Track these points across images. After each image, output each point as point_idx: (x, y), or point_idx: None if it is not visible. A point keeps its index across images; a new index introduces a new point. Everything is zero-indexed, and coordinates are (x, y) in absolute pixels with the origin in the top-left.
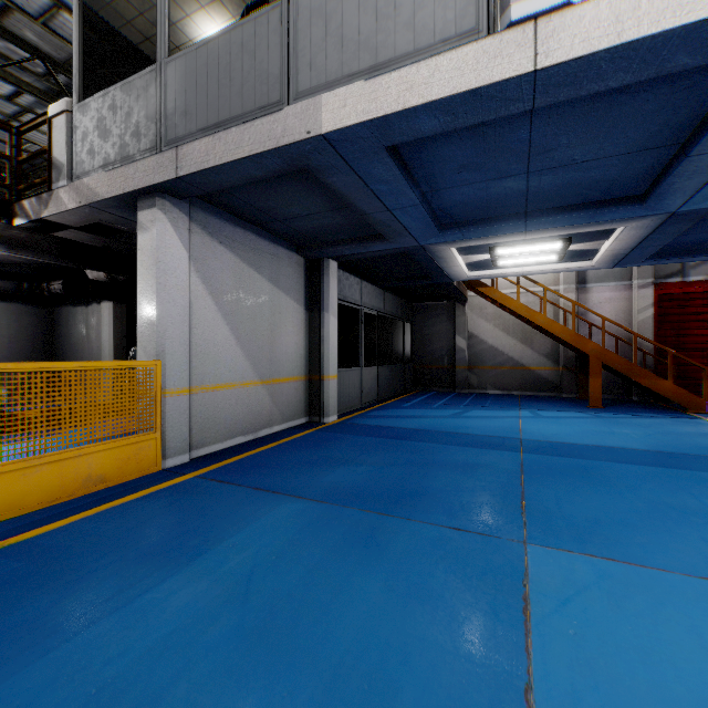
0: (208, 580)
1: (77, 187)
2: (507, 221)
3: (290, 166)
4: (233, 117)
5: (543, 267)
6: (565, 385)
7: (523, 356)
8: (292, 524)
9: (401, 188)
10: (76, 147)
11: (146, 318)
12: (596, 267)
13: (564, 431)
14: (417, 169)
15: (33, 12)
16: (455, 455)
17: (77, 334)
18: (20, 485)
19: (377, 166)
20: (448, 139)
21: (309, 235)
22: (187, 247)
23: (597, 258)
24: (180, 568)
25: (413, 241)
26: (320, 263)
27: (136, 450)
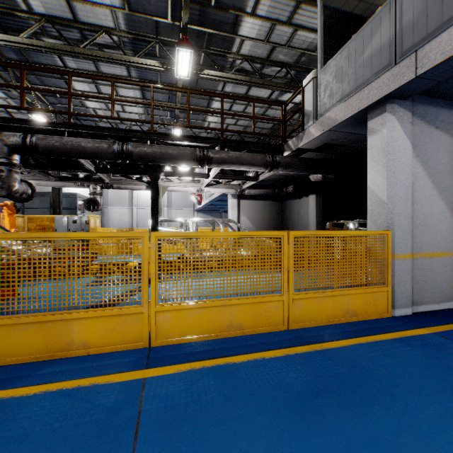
0: None
1: (321, 121)
2: None
3: None
4: None
5: None
6: None
7: None
8: None
9: None
10: (320, 97)
11: (375, 198)
12: None
13: None
14: None
15: (284, 42)
16: None
17: (295, 215)
18: (315, 306)
19: None
20: None
21: None
22: (409, 137)
23: None
24: None
25: None
26: None
27: (374, 298)
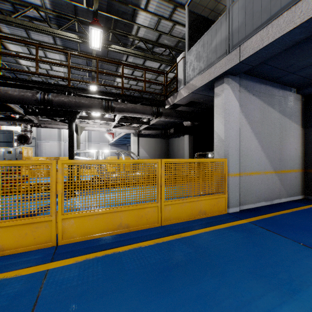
0: None
1: (187, 86)
2: None
3: None
4: (283, 7)
5: None
6: None
7: None
8: None
9: None
10: (187, 70)
11: (219, 138)
12: None
13: None
14: None
15: (167, 31)
16: None
17: (176, 148)
18: (179, 209)
19: None
20: None
21: (311, 77)
22: (238, 100)
23: None
24: (286, 297)
25: None
26: None
27: (217, 201)
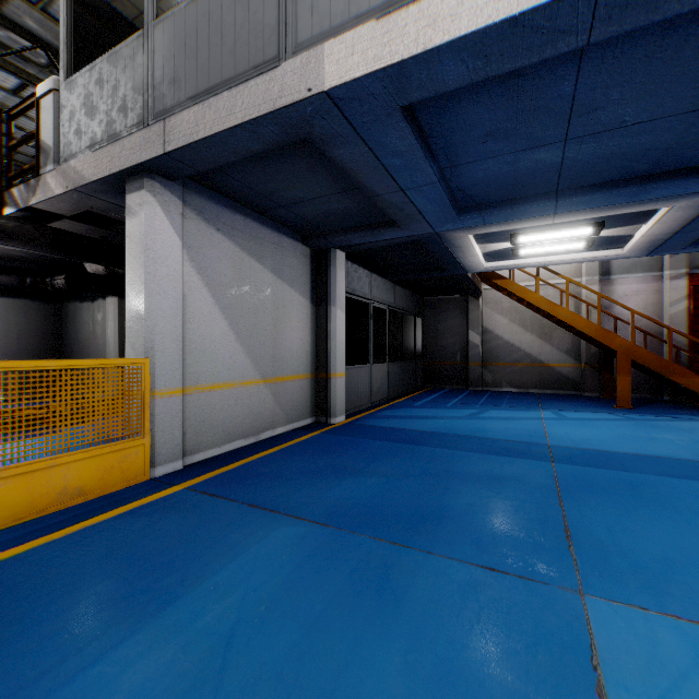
0: (176, 643)
1: (64, 171)
2: (534, 202)
3: (290, 136)
4: (225, 81)
5: (568, 256)
6: (588, 383)
7: (542, 352)
8: (289, 557)
9: (416, 162)
10: (64, 128)
11: (134, 311)
12: (627, 255)
13: (596, 436)
14: (436, 139)
15: None
16: (476, 464)
17: (84, 330)
18: None
19: (390, 133)
20: (475, 98)
21: (314, 222)
22: (180, 233)
23: (630, 245)
24: (145, 622)
25: (427, 228)
26: (327, 254)
27: (121, 458)
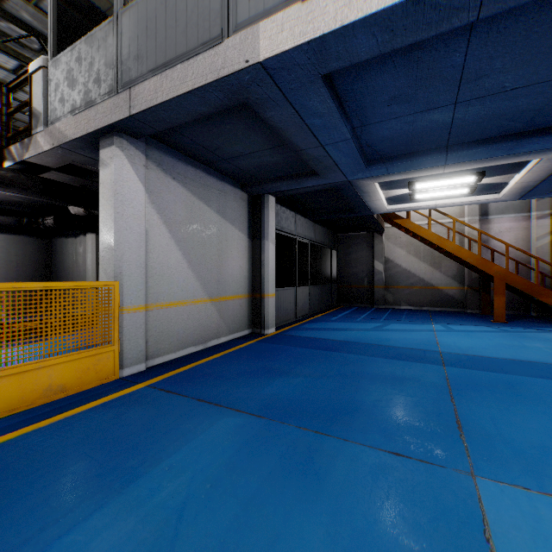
0: (136, 515)
1: (51, 131)
2: (429, 155)
3: (231, 100)
4: (179, 56)
5: (454, 200)
6: (470, 302)
7: (432, 278)
8: (230, 443)
9: (333, 122)
10: (50, 97)
11: (106, 243)
12: (503, 199)
13: (478, 345)
14: (349, 103)
15: None
16: (382, 367)
17: (69, 260)
18: None
19: (313, 98)
20: (382, 67)
21: (251, 173)
22: (143, 181)
23: (506, 190)
24: (111, 497)
25: (341, 177)
26: (261, 198)
27: (95, 361)
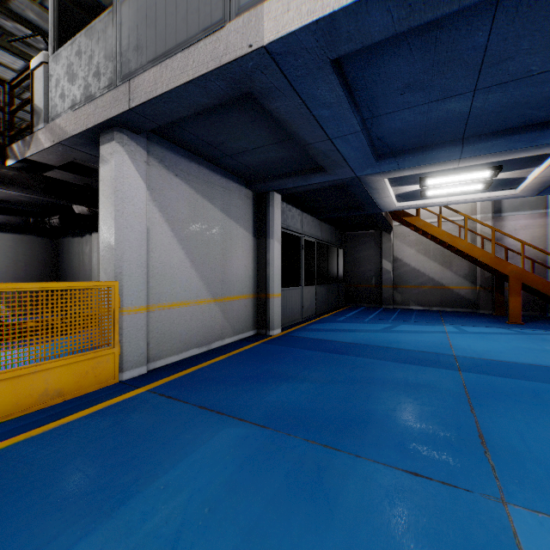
0: (125, 545)
1: (51, 128)
2: (443, 148)
3: (234, 90)
4: (179, 44)
5: (467, 196)
6: (482, 302)
7: (443, 277)
8: (231, 458)
9: (343, 113)
10: (51, 93)
11: (106, 242)
12: (519, 195)
13: (495, 348)
14: (360, 92)
15: None
16: (393, 372)
17: (75, 259)
18: None
19: (321, 86)
20: (396, 51)
21: (256, 169)
22: (144, 178)
23: (523, 186)
24: (99, 521)
25: (350, 172)
26: (266, 196)
27: (94, 365)
